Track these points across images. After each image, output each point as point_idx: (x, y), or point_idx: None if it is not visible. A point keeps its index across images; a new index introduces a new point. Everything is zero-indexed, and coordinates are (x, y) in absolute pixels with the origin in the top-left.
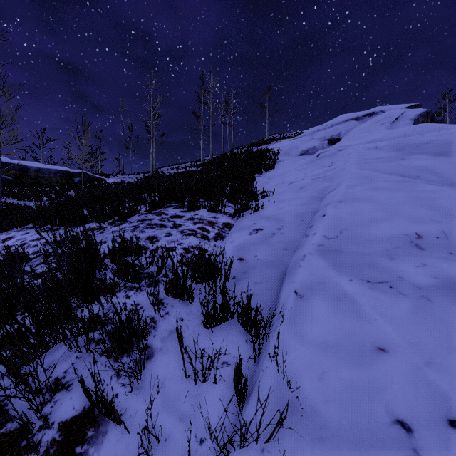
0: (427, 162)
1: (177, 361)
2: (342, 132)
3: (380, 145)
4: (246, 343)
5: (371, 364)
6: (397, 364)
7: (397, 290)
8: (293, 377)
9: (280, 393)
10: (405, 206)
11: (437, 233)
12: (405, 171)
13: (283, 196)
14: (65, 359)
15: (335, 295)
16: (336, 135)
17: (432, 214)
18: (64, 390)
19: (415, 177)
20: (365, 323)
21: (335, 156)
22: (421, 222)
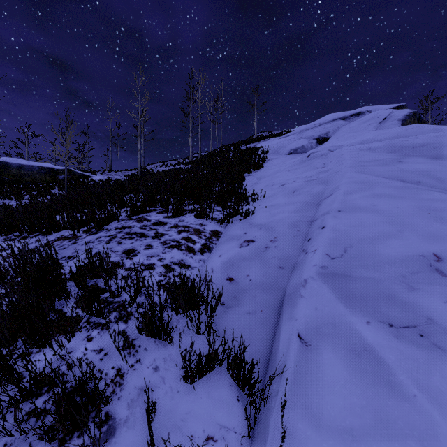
0: (427, 166)
1: (146, 440)
2: (330, 131)
3: (374, 146)
4: (238, 402)
5: None
6: None
7: (431, 340)
8: None
9: None
10: (414, 218)
11: None
12: (404, 175)
13: (275, 200)
14: None
15: (352, 346)
16: (324, 134)
17: None
18: None
19: (416, 183)
20: (401, 400)
21: (326, 157)
22: (437, 239)
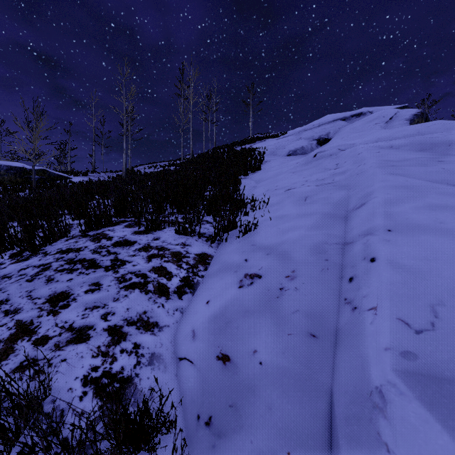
0: None
1: None
2: (331, 132)
3: (396, 144)
4: None
5: None
6: None
7: None
8: None
9: None
10: None
11: None
12: (454, 178)
13: (282, 209)
14: None
15: None
16: (325, 134)
17: None
18: None
19: None
20: None
21: (337, 156)
22: None
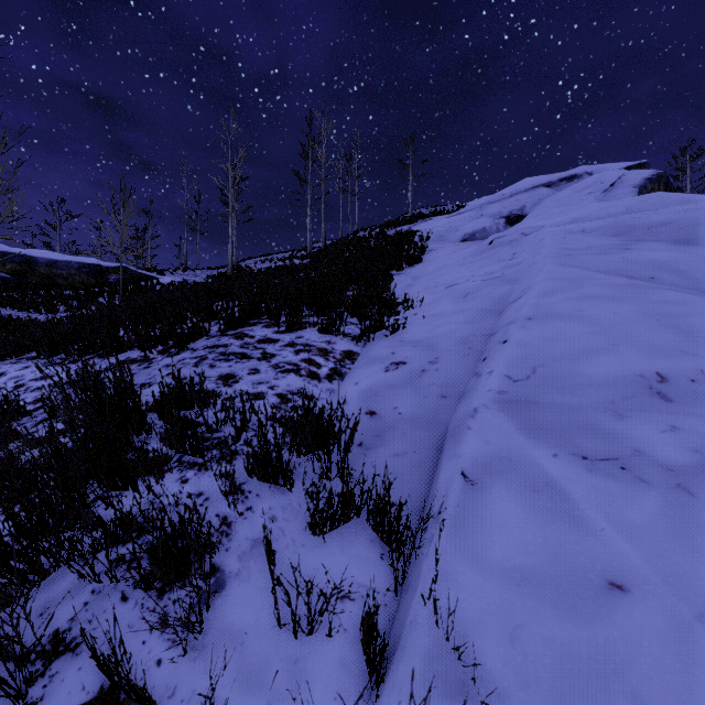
0: (666, 255)
1: (264, 595)
2: (527, 205)
3: (590, 227)
4: (382, 560)
5: (600, 614)
6: (646, 616)
7: (635, 474)
8: (465, 635)
9: (442, 665)
10: (636, 327)
11: (691, 373)
12: (631, 269)
13: (438, 307)
14: (73, 595)
15: (531, 481)
16: (518, 209)
17: (682, 341)
18: (68, 654)
19: (648, 279)
20: (585, 534)
21: (518, 243)
22: (664, 355)
